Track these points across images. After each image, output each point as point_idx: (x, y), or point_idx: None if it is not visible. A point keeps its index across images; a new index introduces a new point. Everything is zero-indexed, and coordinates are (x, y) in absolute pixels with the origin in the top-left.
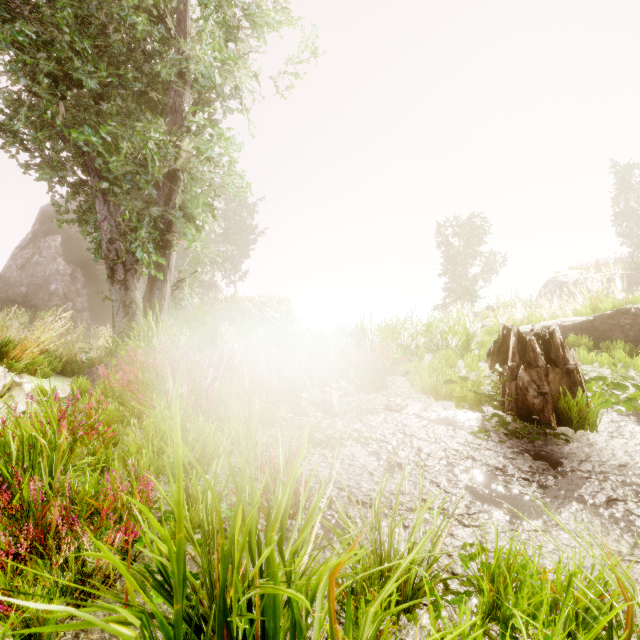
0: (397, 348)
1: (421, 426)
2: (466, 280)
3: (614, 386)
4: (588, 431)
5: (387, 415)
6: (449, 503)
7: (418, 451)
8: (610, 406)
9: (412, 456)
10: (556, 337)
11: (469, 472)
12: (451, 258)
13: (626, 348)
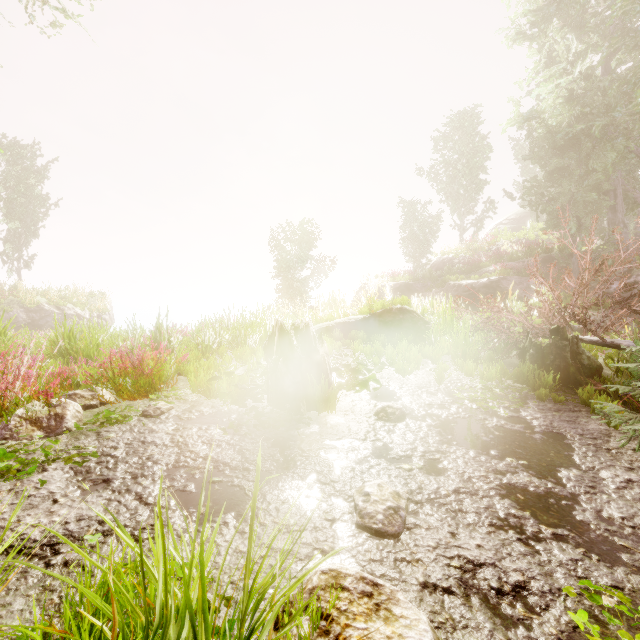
0: (197, 347)
1: (173, 430)
2: (298, 282)
3: (351, 371)
4: (330, 412)
5: (139, 422)
6: (139, 517)
7: (147, 460)
8: (354, 388)
9: (134, 467)
10: (310, 330)
11: (191, 473)
12: (284, 260)
13: (387, 340)
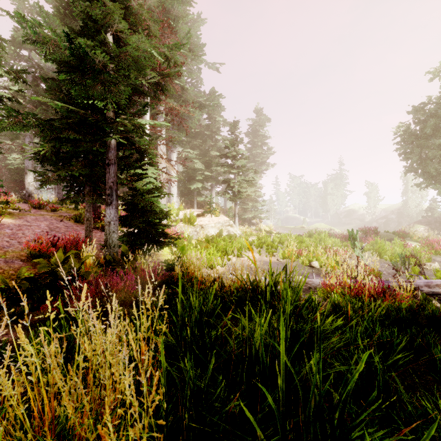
0: None
1: None
2: None
3: None
4: None
5: None
6: None
7: None
8: None
9: None
10: None
11: None
12: None
13: None
